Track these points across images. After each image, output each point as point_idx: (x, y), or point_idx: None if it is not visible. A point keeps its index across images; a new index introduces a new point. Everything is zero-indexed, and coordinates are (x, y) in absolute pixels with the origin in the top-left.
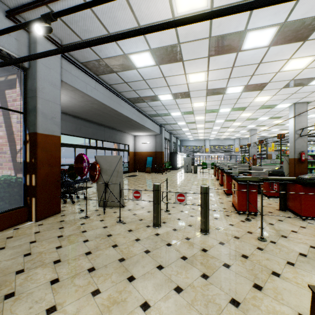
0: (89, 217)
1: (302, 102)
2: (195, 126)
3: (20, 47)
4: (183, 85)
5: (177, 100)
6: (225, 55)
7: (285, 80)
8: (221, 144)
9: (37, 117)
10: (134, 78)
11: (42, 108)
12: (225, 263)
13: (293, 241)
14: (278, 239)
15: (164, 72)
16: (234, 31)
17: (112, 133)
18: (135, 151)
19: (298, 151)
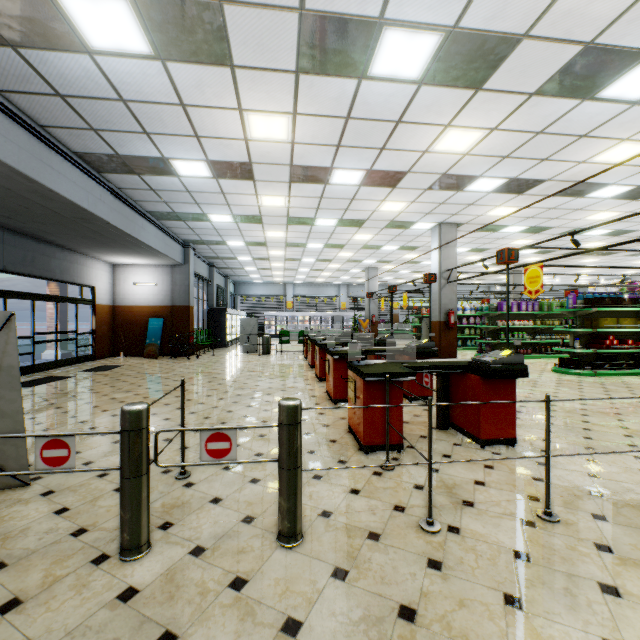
0: None
1: (451, 222)
2: (265, 252)
3: None
4: (237, 143)
5: (224, 183)
6: (334, 81)
7: (434, 173)
8: (316, 294)
9: None
10: (89, 88)
11: None
12: None
13: (489, 516)
14: (461, 515)
15: (181, 87)
16: (357, 13)
17: (35, 250)
18: (116, 303)
19: (444, 308)
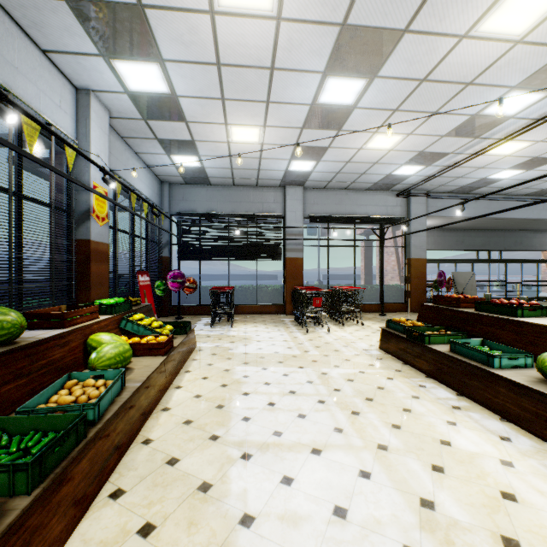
0: None
1: None
2: None
3: (402, 209)
4: None
5: None
6: None
7: None
8: None
9: (410, 248)
10: (511, 183)
11: (413, 242)
12: None
13: None
14: None
15: (546, 169)
16: None
17: (521, 237)
18: None
19: None
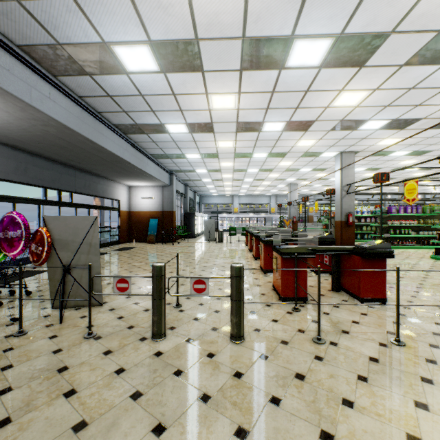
0: (26, 333)
1: (350, 151)
2: (220, 176)
3: None
4: (204, 112)
5: (195, 135)
6: (264, 72)
7: (334, 120)
8: (253, 202)
9: None
10: (124, 91)
11: None
12: (273, 396)
13: (357, 339)
14: (339, 337)
15: (173, 85)
16: (277, 34)
17: (90, 180)
18: (131, 210)
19: (345, 212)
